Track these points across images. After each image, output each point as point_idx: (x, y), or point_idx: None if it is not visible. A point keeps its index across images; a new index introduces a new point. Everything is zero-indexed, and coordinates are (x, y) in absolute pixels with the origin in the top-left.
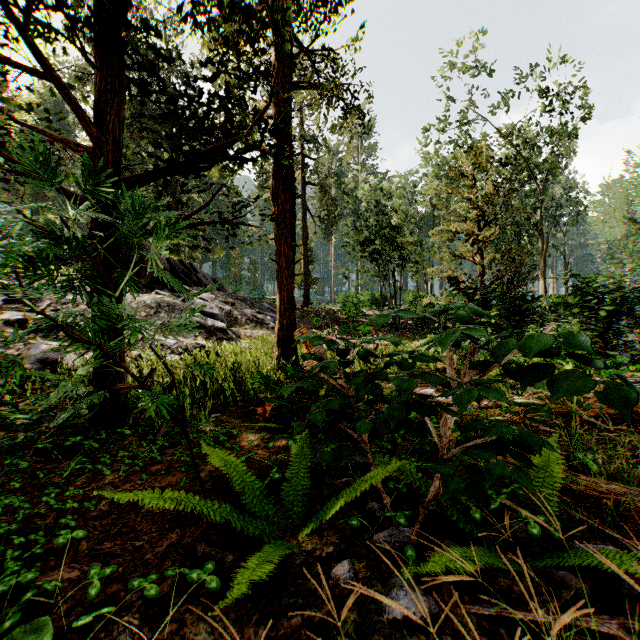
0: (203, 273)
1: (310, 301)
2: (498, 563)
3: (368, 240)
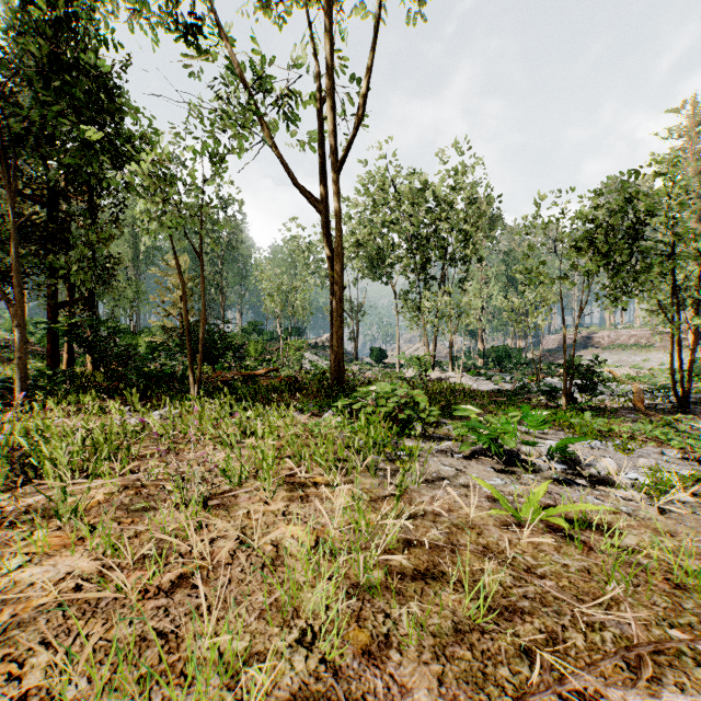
0: None
1: None
2: None
3: None
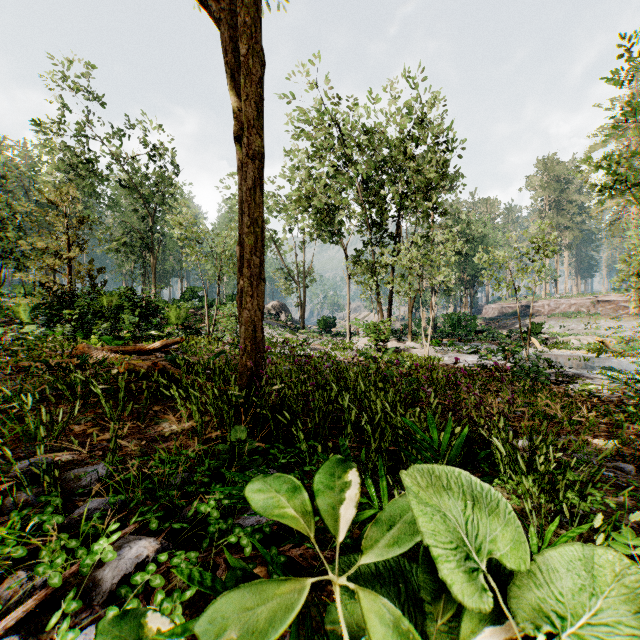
0: None
1: None
2: None
3: None
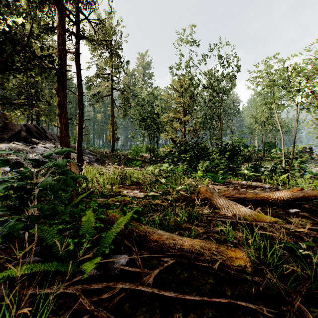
0: (51, 133)
1: (117, 149)
2: (52, 269)
3: (142, 119)
